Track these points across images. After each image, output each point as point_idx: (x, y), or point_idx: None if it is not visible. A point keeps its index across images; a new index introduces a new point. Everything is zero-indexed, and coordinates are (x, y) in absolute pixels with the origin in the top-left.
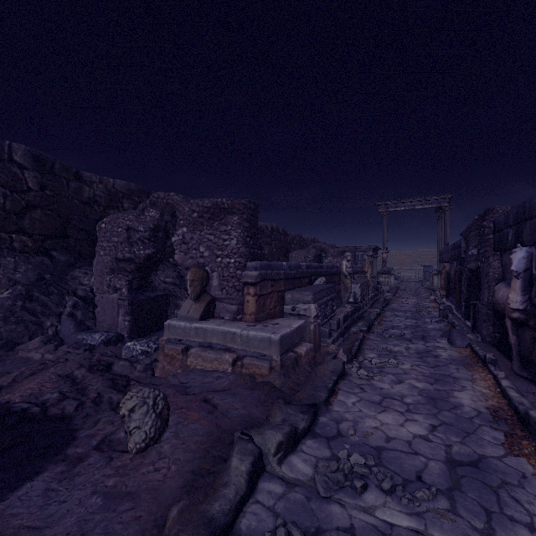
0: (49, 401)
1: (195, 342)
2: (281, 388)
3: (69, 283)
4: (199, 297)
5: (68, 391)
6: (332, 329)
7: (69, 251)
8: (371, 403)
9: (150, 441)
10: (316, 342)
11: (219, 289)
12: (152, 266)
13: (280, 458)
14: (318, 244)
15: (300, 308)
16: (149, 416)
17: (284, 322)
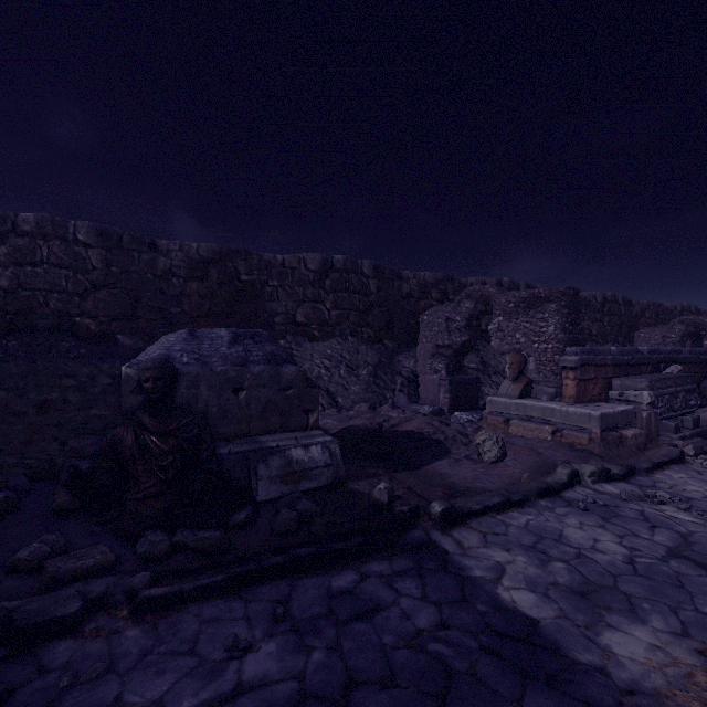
0: (430, 432)
1: (515, 415)
2: (600, 454)
3: (396, 366)
4: (517, 379)
5: (436, 430)
6: (685, 427)
7: (394, 339)
8: (704, 481)
9: (498, 459)
10: (650, 432)
11: (536, 372)
12: (465, 352)
13: (593, 481)
14: (689, 318)
15: (628, 394)
16: (495, 446)
17: (607, 405)
